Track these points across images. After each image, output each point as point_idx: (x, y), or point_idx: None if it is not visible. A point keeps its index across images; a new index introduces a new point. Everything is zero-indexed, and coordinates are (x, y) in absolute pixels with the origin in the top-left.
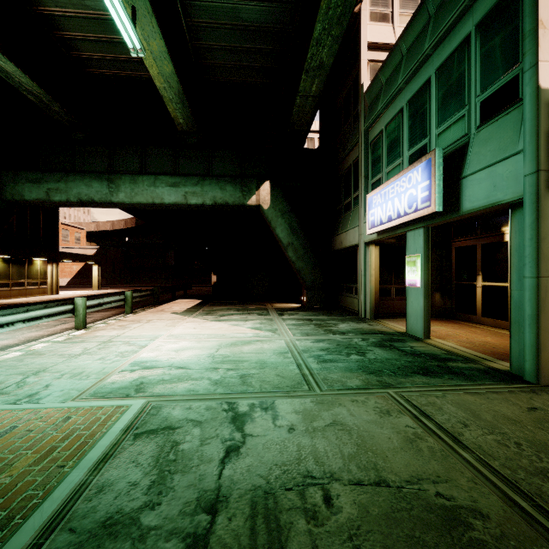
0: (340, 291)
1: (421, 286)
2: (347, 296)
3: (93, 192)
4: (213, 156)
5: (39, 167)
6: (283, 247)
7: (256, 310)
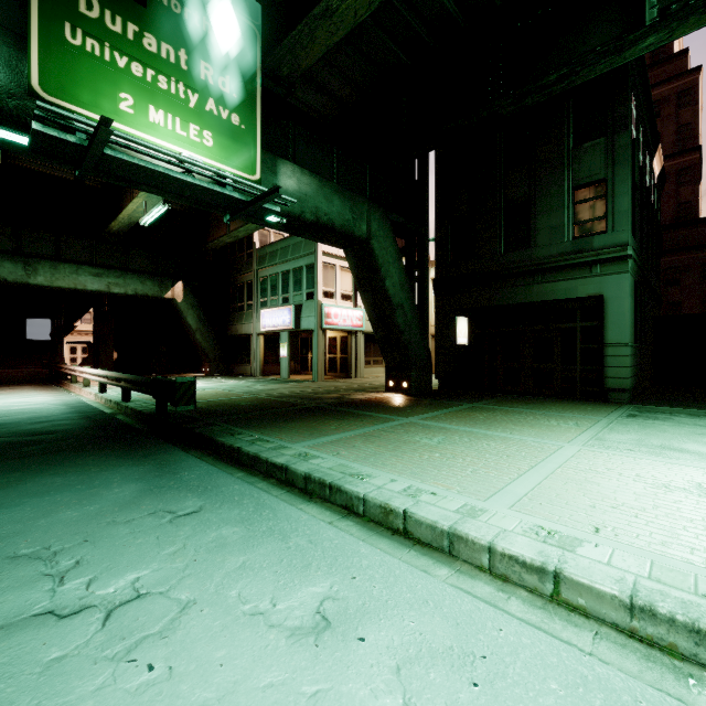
0: (235, 363)
1: (287, 357)
2: (241, 366)
3: (7, 272)
4: (130, 253)
5: None
6: (192, 331)
7: None
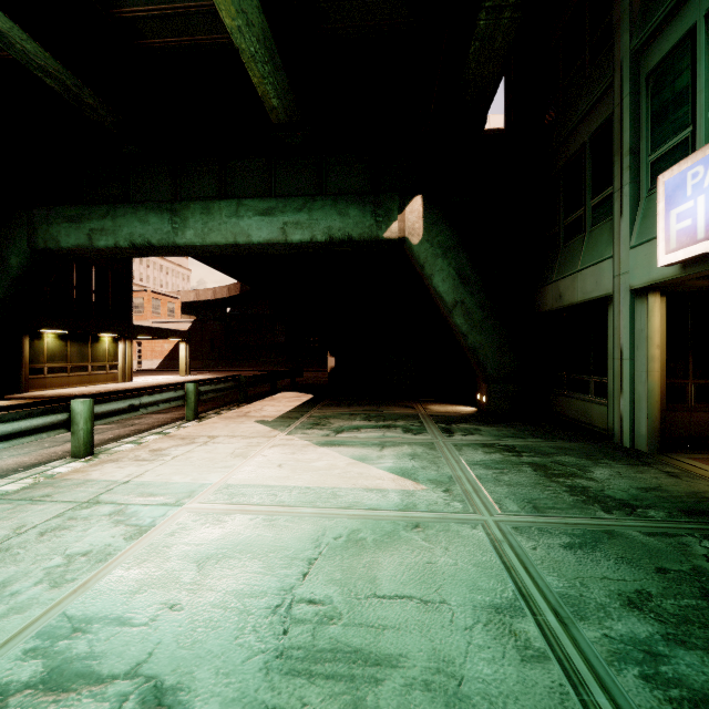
0: (553, 386)
1: None
2: (572, 397)
3: (150, 231)
4: (327, 164)
5: (82, 201)
6: (445, 309)
7: (399, 420)
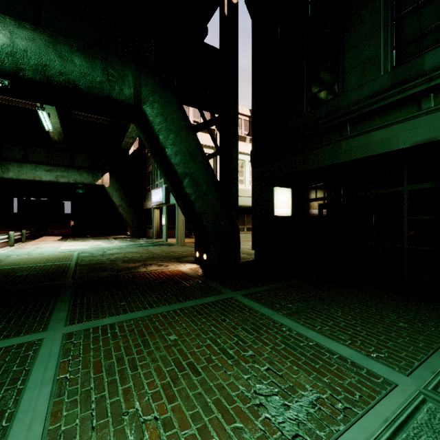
0: (147, 228)
1: (165, 225)
2: (149, 230)
3: None
4: (74, 155)
5: None
6: (117, 207)
7: (102, 238)
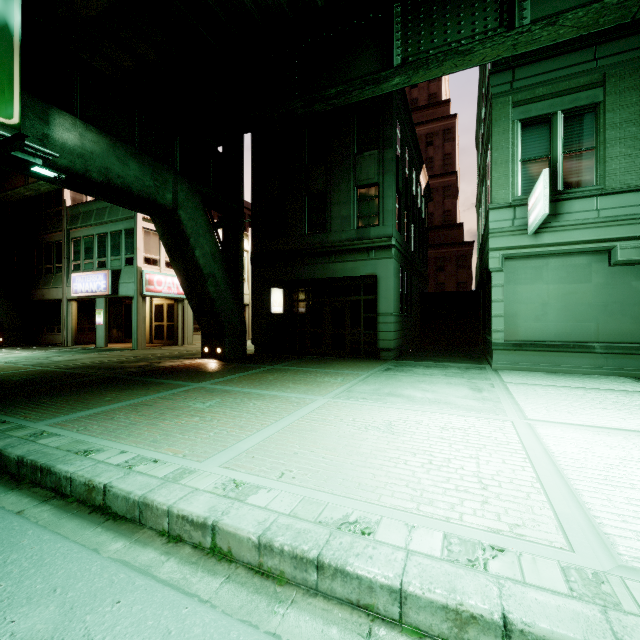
0: (41, 331)
1: (104, 324)
2: (49, 334)
3: None
4: None
5: None
6: None
7: None
